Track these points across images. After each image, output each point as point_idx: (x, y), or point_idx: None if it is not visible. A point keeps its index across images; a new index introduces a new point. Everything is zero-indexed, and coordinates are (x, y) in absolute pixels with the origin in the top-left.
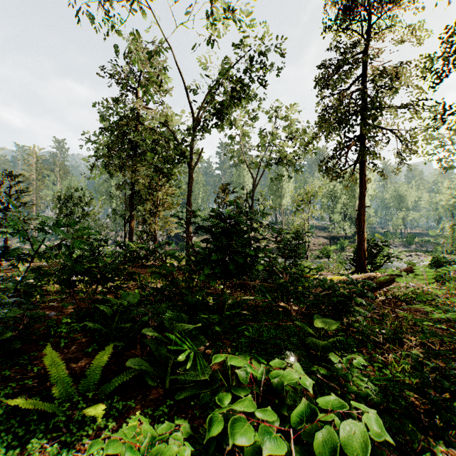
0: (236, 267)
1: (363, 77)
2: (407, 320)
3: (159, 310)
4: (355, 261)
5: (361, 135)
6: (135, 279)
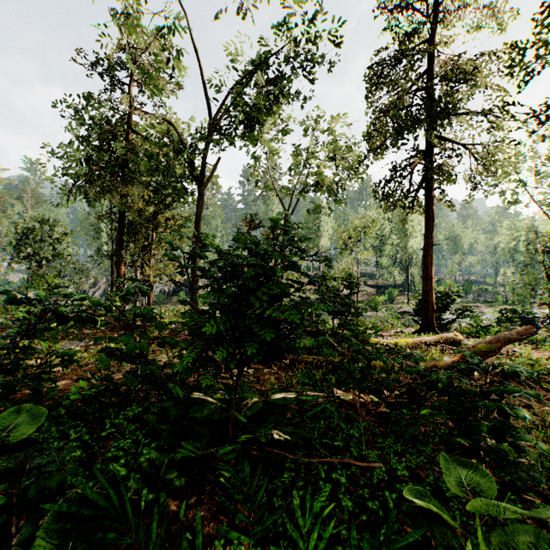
0: (262, 346)
1: (430, 74)
2: (549, 422)
3: (45, 485)
4: (418, 316)
5: (428, 151)
6: (68, 365)
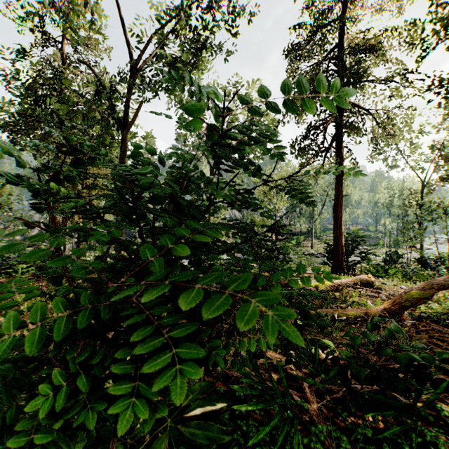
0: None
1: (340, 46)
2: None
3: None
4: (329, 258)
5: (338, 113)
6: None
